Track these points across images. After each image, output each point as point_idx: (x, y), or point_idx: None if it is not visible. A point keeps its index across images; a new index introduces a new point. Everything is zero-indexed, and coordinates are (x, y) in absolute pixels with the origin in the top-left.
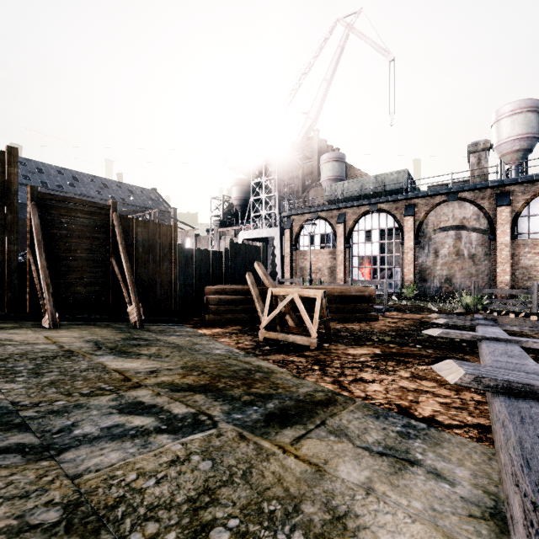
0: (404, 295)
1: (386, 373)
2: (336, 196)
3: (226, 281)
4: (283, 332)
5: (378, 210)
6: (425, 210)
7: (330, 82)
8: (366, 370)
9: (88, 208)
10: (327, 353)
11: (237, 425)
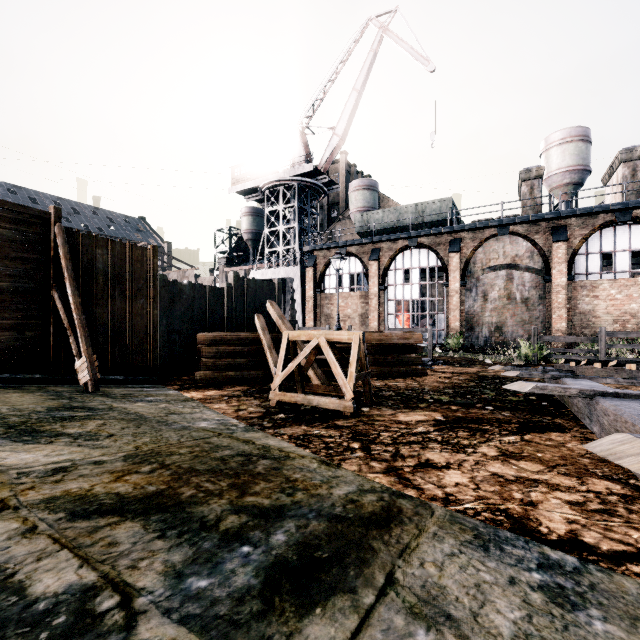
0: (449, 346)
1: (462, 450)
2: (369, 228)
3: (228, 328)
4: (304, 392)
5: (418, 246)
6: (473, 245)
7: (361, 93)
8: (432, 446)
9: (12, 214)
10: (368, 421)
11: (188, 622)
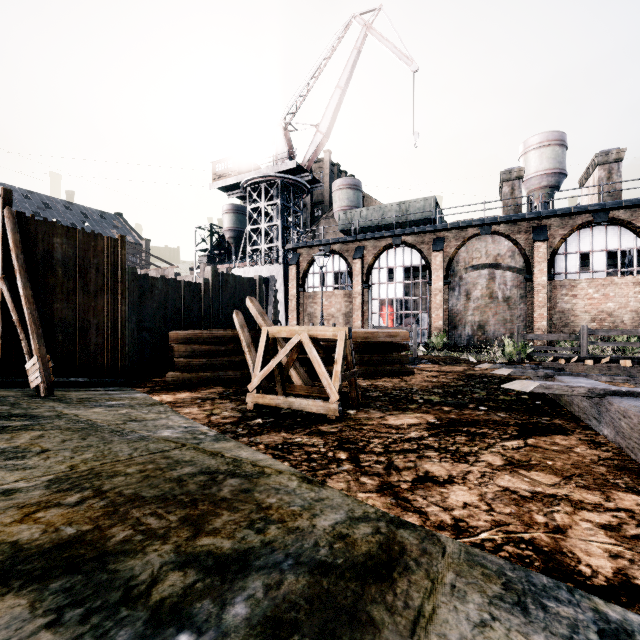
0: (433, 345)
1: (463, 459)
2: (353, 226)
3: (205, 326)
4: (285, 394)
5: (402, 244)
6: (456, 244)
7: (345, 91)
8: (429, 455)
9: None
10: (356, 425)
11: None
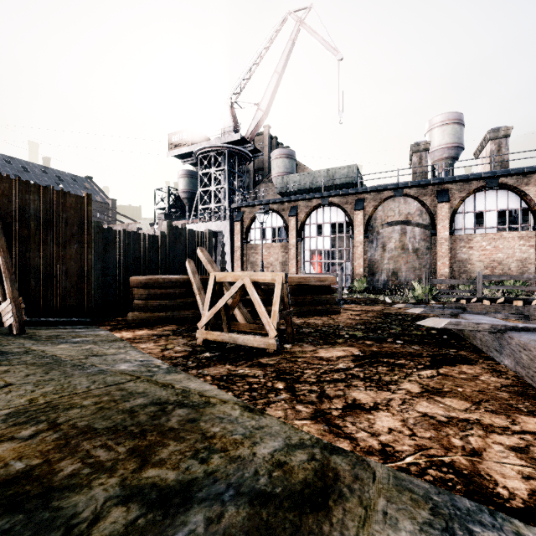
0: (355, 288)
1: (386, 388)
2: (288, 188)
3: (162, 272)
4: (230, 331)
5: (329, 204)
6: (374, 204)
7: (281, 75)
8: (356, 384)
9: None
10: (291, 358)
11: None
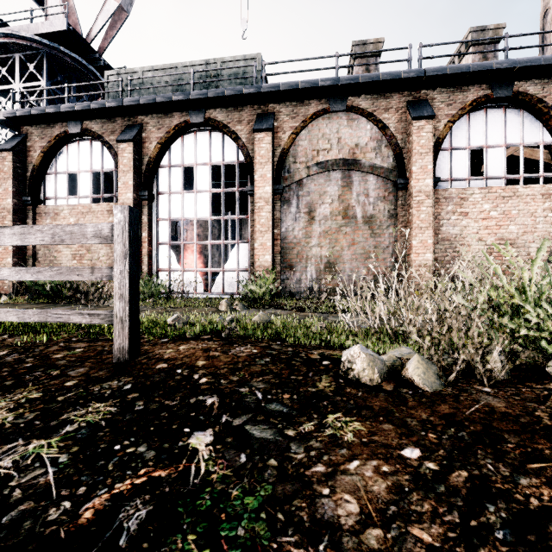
0: (252, 297)
1: None
2: (120, 84)
3: None
4: None
5: (207, 124)
6: (293, 126)
7: None
8: None
9: None
10: None
11: None
